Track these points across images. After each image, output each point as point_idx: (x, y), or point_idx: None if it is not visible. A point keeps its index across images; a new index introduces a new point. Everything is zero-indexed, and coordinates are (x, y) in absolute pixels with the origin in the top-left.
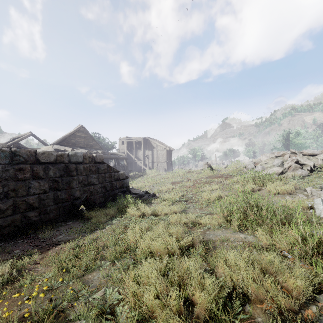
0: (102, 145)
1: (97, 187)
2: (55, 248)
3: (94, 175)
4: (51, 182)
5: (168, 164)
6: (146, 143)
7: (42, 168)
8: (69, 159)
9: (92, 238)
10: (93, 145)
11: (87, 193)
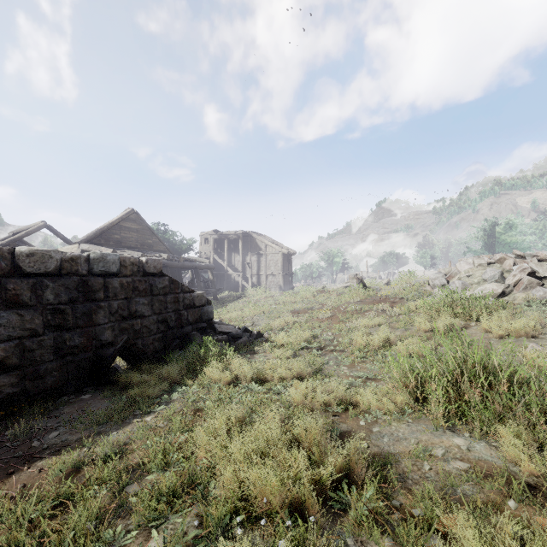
0: (171, 244)
1: (149, 323)
2: (29, 468)
3: (143, 299)
4: (49, 313)
5: (286, 278)
6: (247, 242)
7: (29, 286)
8: (90, 267)
9: (116, 444)
10: (152, 244)
11: (127, 334)
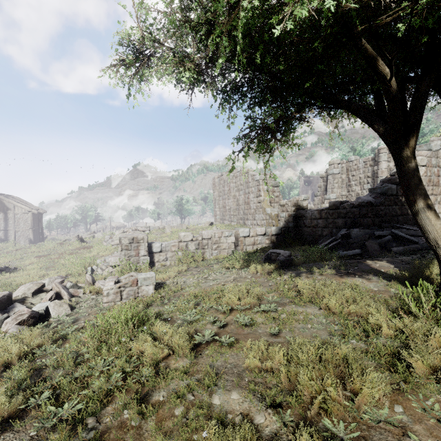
0: None
1: None
2: None
3: None
4: None
5: (36, 233)
6: None
7: None
8: None
9: None
10: None
11: None
